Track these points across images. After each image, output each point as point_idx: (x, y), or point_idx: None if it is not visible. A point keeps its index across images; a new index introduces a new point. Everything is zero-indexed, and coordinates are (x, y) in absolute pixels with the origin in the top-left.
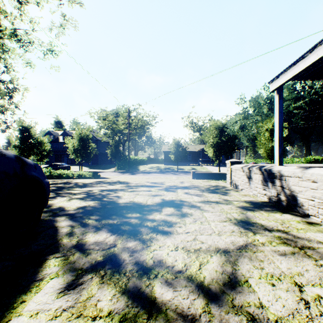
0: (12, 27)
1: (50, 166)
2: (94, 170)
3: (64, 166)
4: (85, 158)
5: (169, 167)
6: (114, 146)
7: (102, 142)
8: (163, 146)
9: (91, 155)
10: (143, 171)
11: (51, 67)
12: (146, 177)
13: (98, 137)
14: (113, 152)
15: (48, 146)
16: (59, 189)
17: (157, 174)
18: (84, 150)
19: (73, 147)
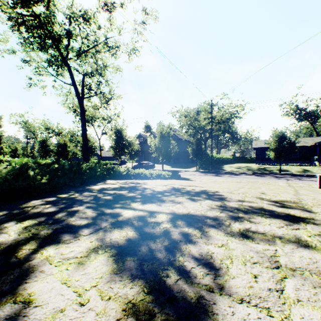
0: (103, 35)
1: (139, 164)
2: (175, 169)
3: (149, 165)
4: (165, 156)
5: (264, 167)
6: (195, 144)
7: (183, 140)
8: (254, 141)
9: (171, 153)
10: (229, 172)
11: (135, 68)
12: (236, 181)
13: (179, 136)
14: (194, 150)
15: (135, 146)
16: (114, 201)
17: (249, 176)
18: (164, 148)
19: (154, 145)
